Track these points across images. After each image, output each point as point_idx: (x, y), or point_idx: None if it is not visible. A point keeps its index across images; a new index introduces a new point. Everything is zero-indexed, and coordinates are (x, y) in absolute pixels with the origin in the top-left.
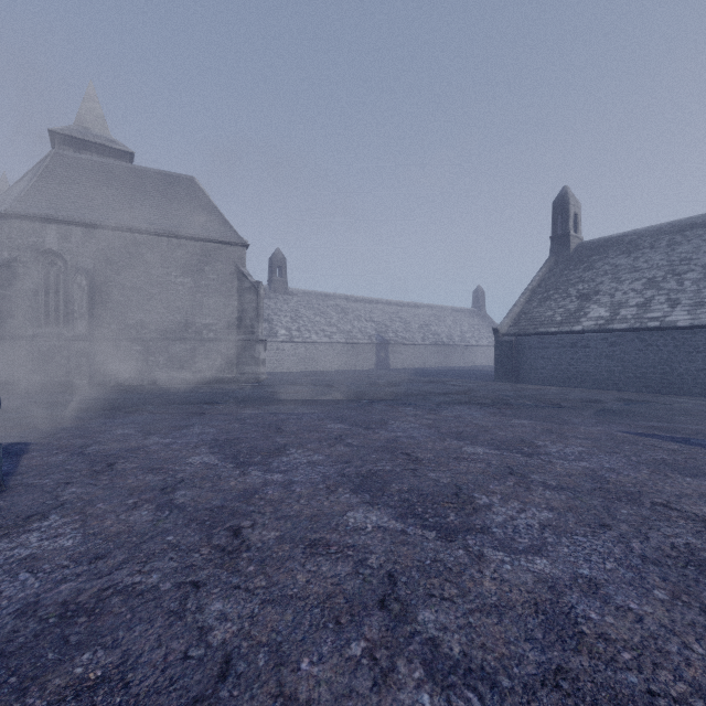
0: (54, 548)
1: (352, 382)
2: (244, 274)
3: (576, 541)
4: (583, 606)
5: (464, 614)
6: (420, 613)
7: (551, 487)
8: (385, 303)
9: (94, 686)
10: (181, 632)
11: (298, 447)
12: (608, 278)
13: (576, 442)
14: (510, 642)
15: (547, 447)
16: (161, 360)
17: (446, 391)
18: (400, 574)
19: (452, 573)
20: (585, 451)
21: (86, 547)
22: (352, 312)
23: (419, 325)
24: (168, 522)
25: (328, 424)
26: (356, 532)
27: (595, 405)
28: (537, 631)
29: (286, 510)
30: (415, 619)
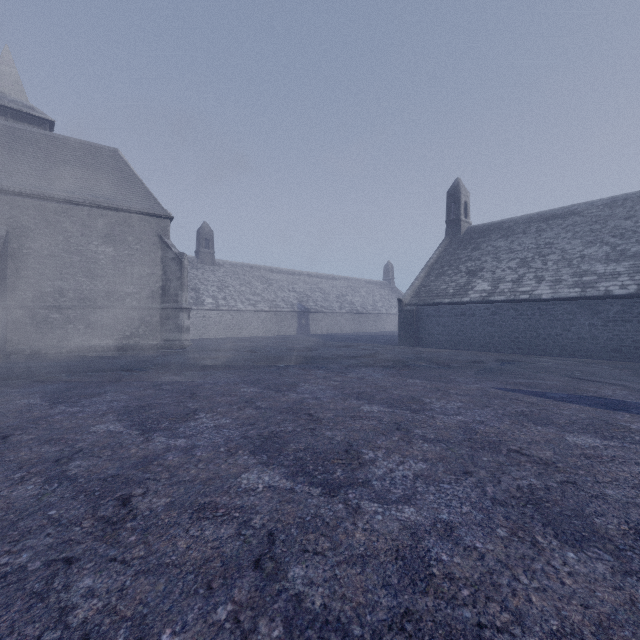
0: None
1: (273, 347)
2: (168, 245)
3: (441, 488)
4: (437, 549)
5: (332, 567)
6: (291, 570)
7: (429, 439)
8: (306, 275)
9: None
10: (39, 615)
11: (208, 411)
12: (490, 257)
13: (456, 399)
14: (368, 590)
15: (432, 403)
16: (81, 327)
17: (356, 354)
18: (281, 532)
19: (329, 527)
20: (462, 406)
21: None
22: (276, 283)
23: (337, 296)
24: (54, 495)
25: (242, 388)
26: (247, 493)
27: (477, 365)
28: (394, 577)
29: (182, 475)
30: (285, 576)
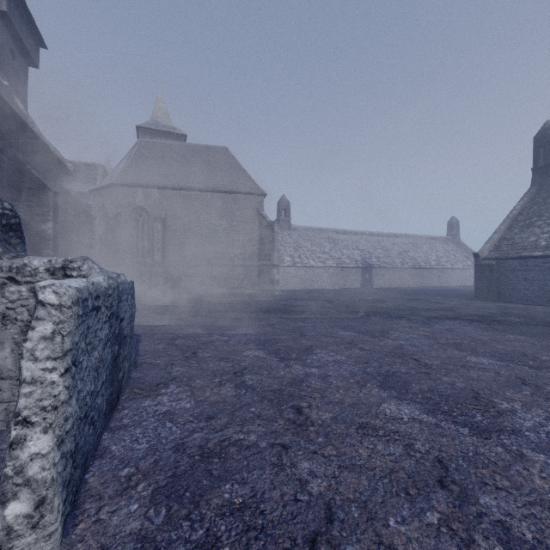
0: (180, 408)
1: (345, 298)
2: (263, 216)
3: None
4: None
5: (525, 505)
6: (480, 498)
7: None
8: (368, 234)
9: (240, 509)
10: (286, 480)
11: (321, 348)
12: None
13: None
14: None
15: None
16: (207, 280)
17: (431, 307)
18: (448, 461)
19: (498, 466)
20: None
21: (200, 409)
22: (341, 242)
23: (398, 252)
24: (247, 397)
25: (338, 331)
26: (395, 421)
27: None
28: None
29: (330, 397)
30: (477, 502)
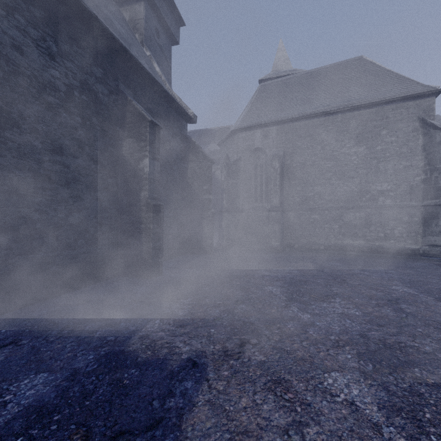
0: None
1: None
2: (434, 126)
3: None
4: None
5: None
6: None
7: None
8: None
9: None
10: None
11: None
12: None
13: None
14: None
15: None
16: (335, 227)
17: None
18: None
19: None
20: None
21: None
22: None
23: None
24: None
25: None
26: None
27: None
28: None
29: None
30: None
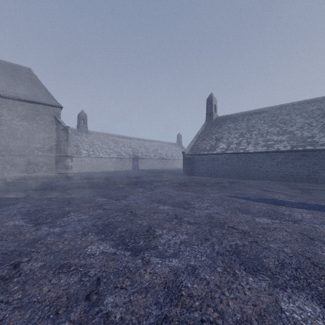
0: None
1: (118, 176)
2: (59, 121)
3: (193, 248)
4: (186, 281)
5: (129, 295)
6: (106, 299)
7: (190, 223)
8: (137, 139)
9: None
10: None
11: (76, 212)
12: (226, 132)
13: (207, 201)
14: (146, 307)
15: (195, 204)
16: (8, 166)
17: (160, 180)
18: (104, 277)
19: (131, 273)
20: (209, 205)
21: None
22: (121, 143)
23: (153, 150)
24: None
25: (97, 198)
26: (89, 256)
27: (219, 184)
28: (162, 298)
29: (54, 248)
30: (102, 303)
